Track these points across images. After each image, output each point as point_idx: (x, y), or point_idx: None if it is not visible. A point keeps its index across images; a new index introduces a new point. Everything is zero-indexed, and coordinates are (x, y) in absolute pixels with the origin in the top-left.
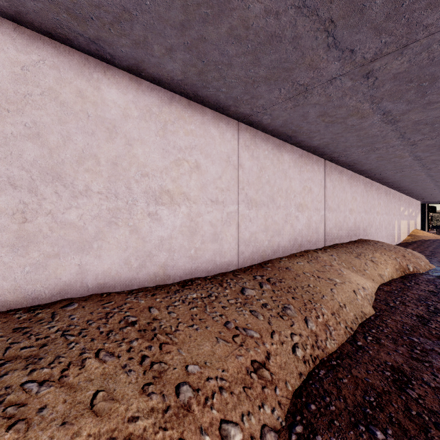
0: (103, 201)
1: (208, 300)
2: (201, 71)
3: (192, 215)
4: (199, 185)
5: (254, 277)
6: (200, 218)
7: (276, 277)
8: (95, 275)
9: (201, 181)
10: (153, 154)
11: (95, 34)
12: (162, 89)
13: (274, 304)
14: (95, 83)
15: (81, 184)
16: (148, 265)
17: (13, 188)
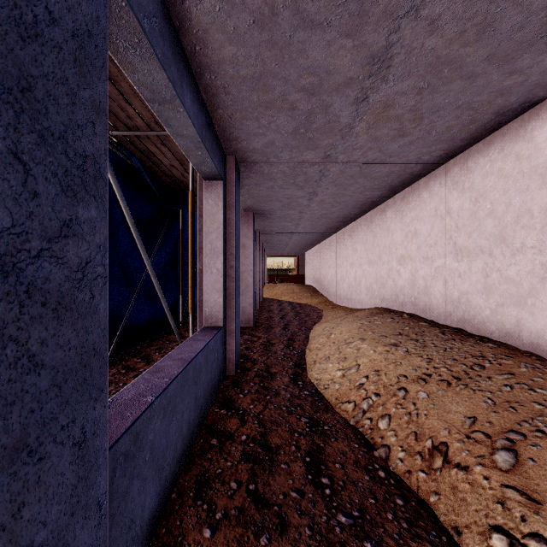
0: (536, 255)
1: None
2: None
3: None
4: None
5: None
6: None
7: None
8: (529, 332)
9: None
10: None
11: (490, 115)
12: None
13: None
14: (529, 135)
15: (518, 242)
16: None
17: (482, 253)
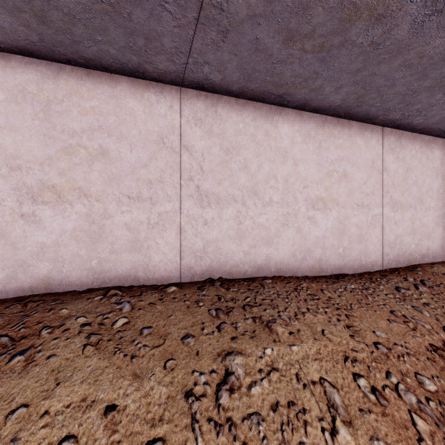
0: (279, 208)
1: (366, 292)
2: (361, 95)
3: (341, 218)
4: (346, 192)
5: (404, 279)
6: (347, 221)
7: (431, 281)
8: (275, 262)
9: (348, 187)
10: (311, 169)
11: (284, 91)
12: (317, 115)
13: (437, 305)
14: (275, 123)
15: (267, 197)
16: (307, 259)
17: (235, 202)
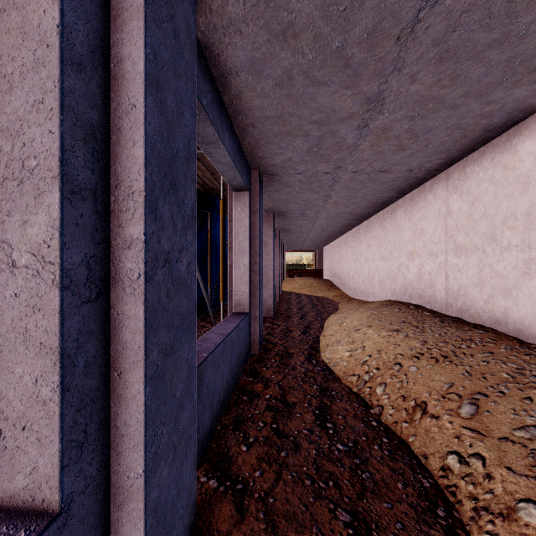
0: (519, 253)
1: None
2: (530, 72)
3: None
4: None
5: None
6: None
7: None
8: (514, 319)
9: None
10: None
11: (478, 132)
12: None
13: None
14: (514, 149)
15: (505, 241)
16: None
17: (477, 250)
